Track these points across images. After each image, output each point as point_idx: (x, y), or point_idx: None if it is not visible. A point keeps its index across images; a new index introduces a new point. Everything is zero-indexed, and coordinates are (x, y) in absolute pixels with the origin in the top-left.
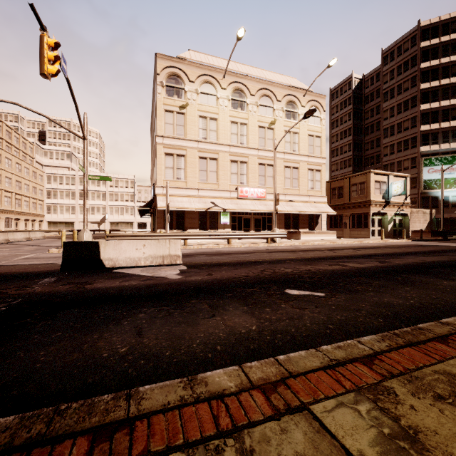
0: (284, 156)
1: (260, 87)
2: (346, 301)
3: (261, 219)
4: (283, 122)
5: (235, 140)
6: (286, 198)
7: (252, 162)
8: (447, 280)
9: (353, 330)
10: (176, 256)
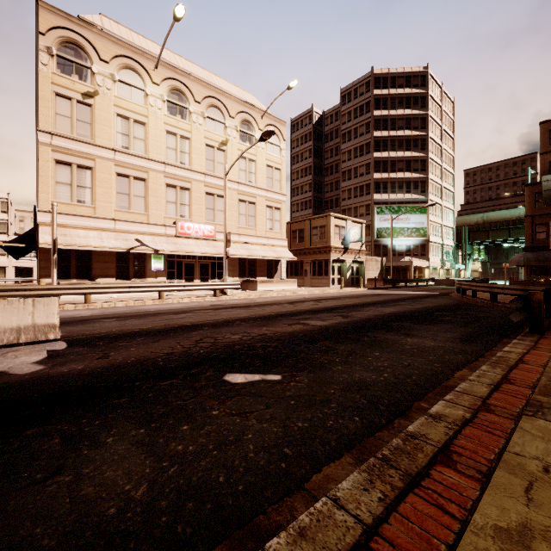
0: (238, 187)
1: (208, 94)
2: (310, 385)
3: (209, 265)
4: (237, 145)
5: (173, 157)
6: (240, 239)
7: (197, 189)
8: (410, 336)
9: (321, 449)
10: (48, 327)
